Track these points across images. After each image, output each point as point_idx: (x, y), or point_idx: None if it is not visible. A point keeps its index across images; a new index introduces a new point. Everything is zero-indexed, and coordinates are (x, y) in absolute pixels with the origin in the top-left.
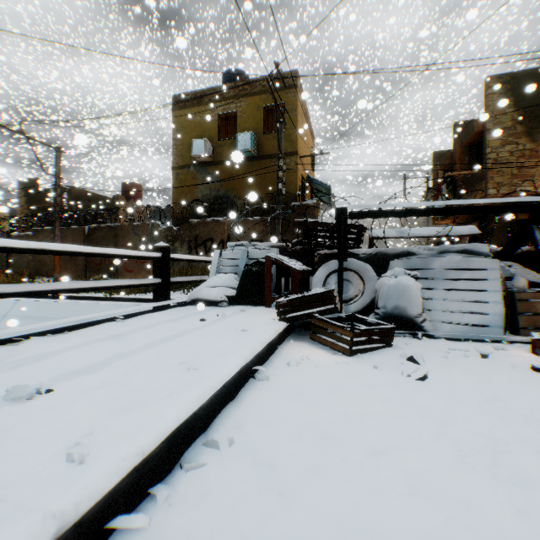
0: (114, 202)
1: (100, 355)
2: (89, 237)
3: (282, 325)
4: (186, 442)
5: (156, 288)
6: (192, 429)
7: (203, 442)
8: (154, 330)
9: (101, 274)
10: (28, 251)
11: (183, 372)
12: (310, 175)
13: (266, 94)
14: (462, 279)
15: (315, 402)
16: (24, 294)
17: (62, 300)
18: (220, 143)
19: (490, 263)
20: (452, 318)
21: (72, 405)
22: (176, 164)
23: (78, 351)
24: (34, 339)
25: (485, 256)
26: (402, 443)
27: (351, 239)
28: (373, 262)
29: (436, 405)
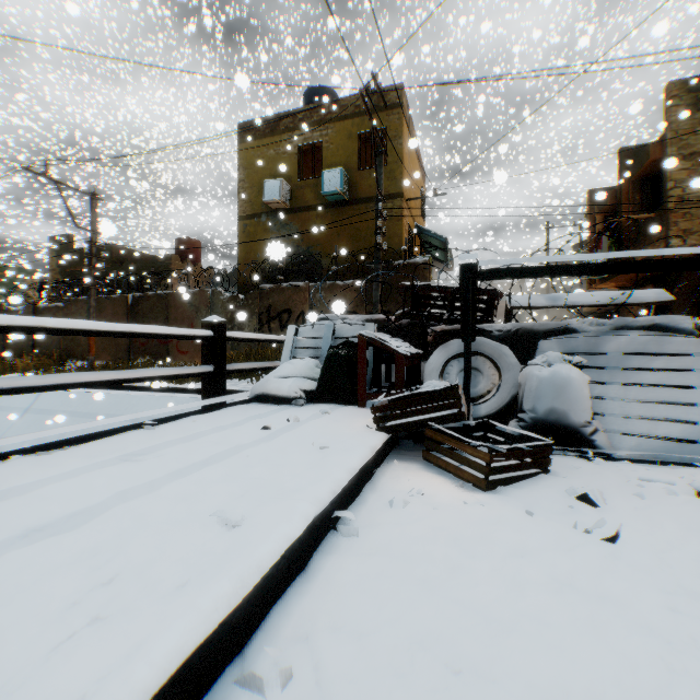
0: (165, 263)
1: (97, 493)
2: (133, 309)
3: (381, 437)
4: (202, 682)
5: (206, 380)
6: (217, 653)
7: (237, 677)
8: (193, 445)
9: (148, 357)
10: (13, 329)
11: (215, 532)
12: (419, 225)
13: (360, 118)
14: (650, 369)
15: (436, 584)
16: (8, 392)
17: (98, 391)
18: (300, 184)
19: (697, 345)
20: (638, 428)
21: (4, 608)
22: (244, 212)
23: (69, 483)
24: (15, 460)
25: (687, 334)
26: (605, 693)
27: (479, 309)
28: (513, 343)
29: (648, 598)
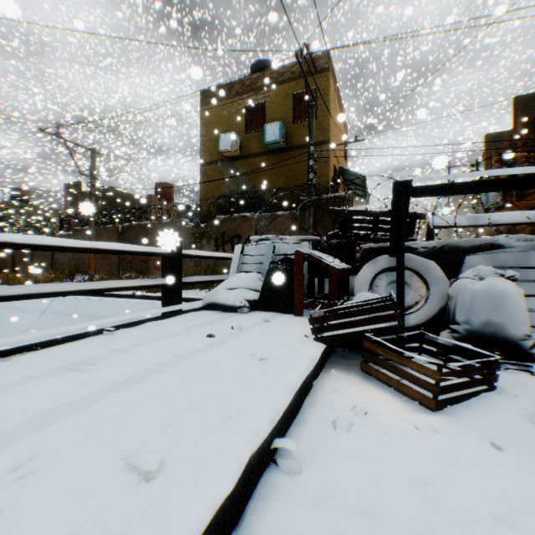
0: (147, 201)
1: (18, 413)
2: (122, 236)
3: (319, 348)
4: None
5: (165, 290)
6: None
7: None
8: (140, 352)
9: (132, 272)
10: None
11: (120, 489)
12: (342, 166)
13: (295, 81)
14: None
15: None
16: None
17: (94, 298)
18: (248, 137)
19: None
20: None
21: None
22: (204, 160)
23: (0, 397)
24: None
25: None
26: None
27: None
28: (437, 258)
29: None
